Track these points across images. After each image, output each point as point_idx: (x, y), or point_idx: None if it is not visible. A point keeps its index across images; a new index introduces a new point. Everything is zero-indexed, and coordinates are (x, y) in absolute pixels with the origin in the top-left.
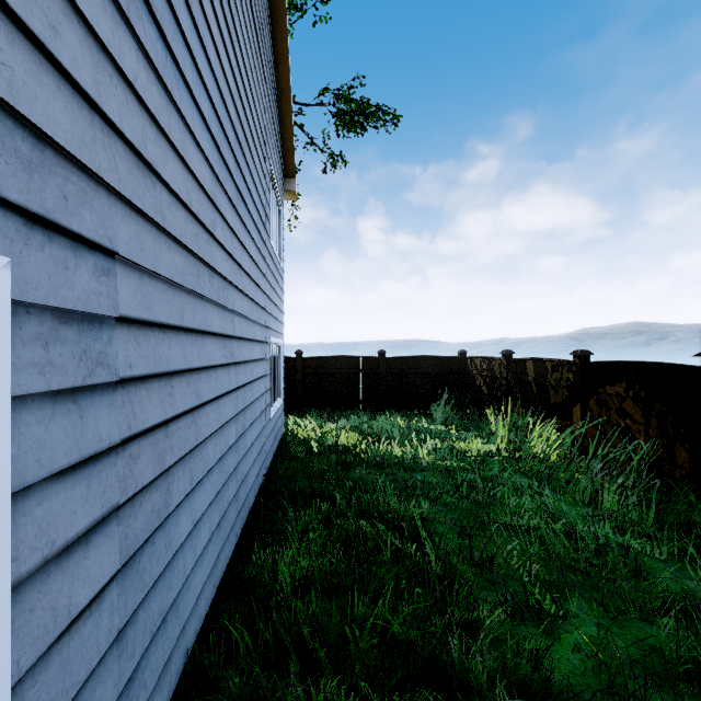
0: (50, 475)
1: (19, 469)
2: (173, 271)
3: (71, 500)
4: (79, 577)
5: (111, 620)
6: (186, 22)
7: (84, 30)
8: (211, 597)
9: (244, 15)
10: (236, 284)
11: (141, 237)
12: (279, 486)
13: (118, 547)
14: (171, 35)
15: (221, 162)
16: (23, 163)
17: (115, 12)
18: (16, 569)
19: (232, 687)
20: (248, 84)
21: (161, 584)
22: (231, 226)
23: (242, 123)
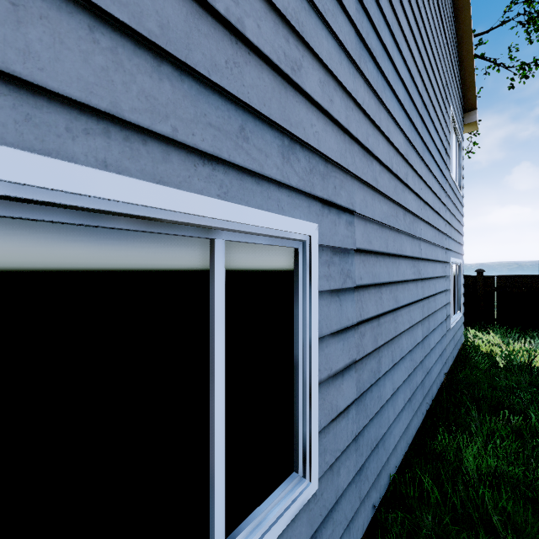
0: (329, 334)
1: (320, 327)
2: (382, 216)
3: (337, 349)
4: (340, 393)
5: (352, 426)
6: (389, 43)
7: (341, 91)
8: (405, 450)
9: (428, 1)
10: (421, 217)
11: (365, 198)
12: (460, 388)
13: (355, 385)
14: (380, 60)
15: (411, 127)
16: (321, 176)
17: (354, 70)
18: (319, 375)
19: (426, 519)
20: (431, 54)
21: (375, 420)
22: (418, 173)
23: (426, 88)
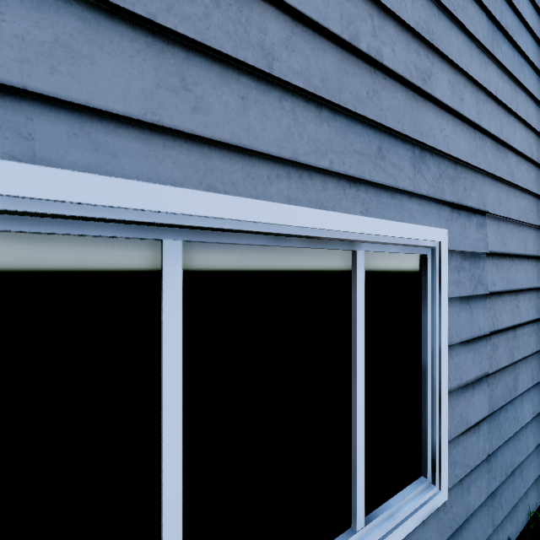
0: (459, 342)
1: (450, 334)
2: (518, 213)
3: (467, 359)
4: (470, 406)
5: (483, 444)
6: (528, 12)
7: (471, 86)
8: None
9: None
10: None
11: (499, 196)
12: None
13: (487, 400)
14: (517, 36)
15: None
16: (450, 180)
17: (485, 58)
18: (449, 384)
19: None
20: None
21: (510, 444)
22: None
23: None
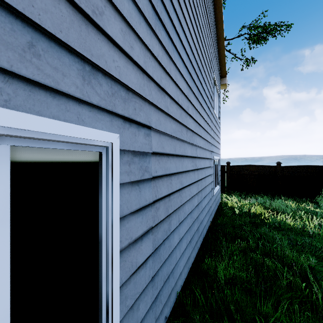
0: (131, 212)
1: (122, 209)
2: (171, 131)
3: (137, 222)
4: (139, 252)
5: (149, 271)
6: (177, 23)
7: (141, 43)
8: (187, 273)
9: (201, 9)
10: (197, 133)
11: (160, 119)
12: (218, 228)
13: (152, 243)
14: (171, 32)
15: (191, 79)
16: (123, 100)
17: (151, 32)
18: (121, 245)
19: (196, 319)
20: (203, 40)
21: (167, 262)
22: (195, 107)
23: (200, 59)
